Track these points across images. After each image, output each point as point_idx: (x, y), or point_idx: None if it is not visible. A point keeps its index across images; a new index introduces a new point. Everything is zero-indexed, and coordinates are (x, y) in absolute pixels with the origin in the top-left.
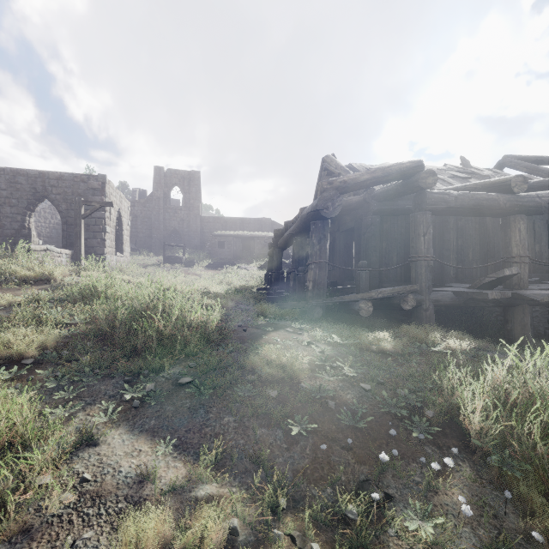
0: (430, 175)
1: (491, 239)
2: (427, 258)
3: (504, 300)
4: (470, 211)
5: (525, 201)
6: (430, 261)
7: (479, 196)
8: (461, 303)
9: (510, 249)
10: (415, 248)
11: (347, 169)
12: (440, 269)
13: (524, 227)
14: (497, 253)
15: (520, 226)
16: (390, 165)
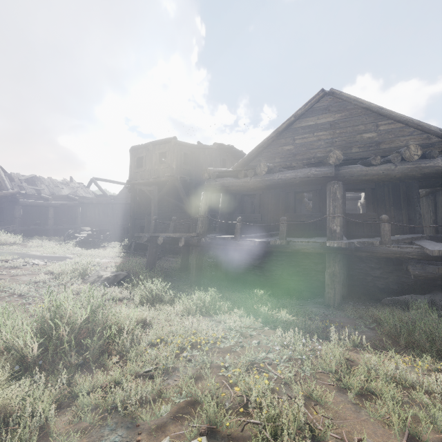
0: (21, 196)
1: (59, 211)
2: (18, 218)
3: (45, 228)
4: (35, 206)
5: (53, 204)
6: (20, 219)
7: (38, 202)
8: (30, 229)
9: (49, 216)
10: (15, 215)
11: (4, 179)
12: (39, 220)
13: (52, 211)
14: (62, 216)
15: (51, 210)
16: (8, 191)
